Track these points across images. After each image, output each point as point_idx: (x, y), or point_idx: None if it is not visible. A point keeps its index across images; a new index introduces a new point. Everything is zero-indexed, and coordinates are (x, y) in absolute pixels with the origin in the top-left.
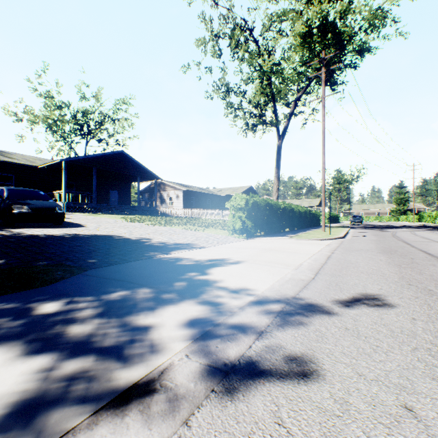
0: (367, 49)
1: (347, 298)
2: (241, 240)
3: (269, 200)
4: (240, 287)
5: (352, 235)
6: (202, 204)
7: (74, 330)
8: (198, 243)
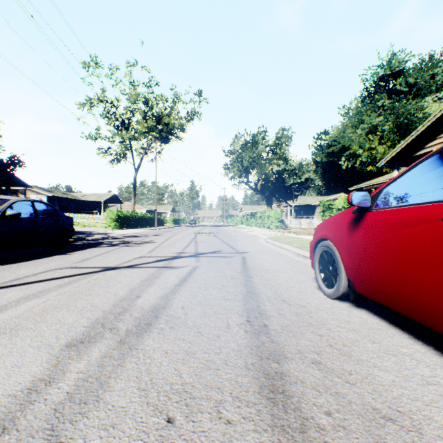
0: (179, 138)
1: (136, 233)
2: (113, 230)
3: (127, 212)
4: (118, 233)
5: (168, 228)
6: (67, 208)
7: (97, 235)
8: (95, 231)
